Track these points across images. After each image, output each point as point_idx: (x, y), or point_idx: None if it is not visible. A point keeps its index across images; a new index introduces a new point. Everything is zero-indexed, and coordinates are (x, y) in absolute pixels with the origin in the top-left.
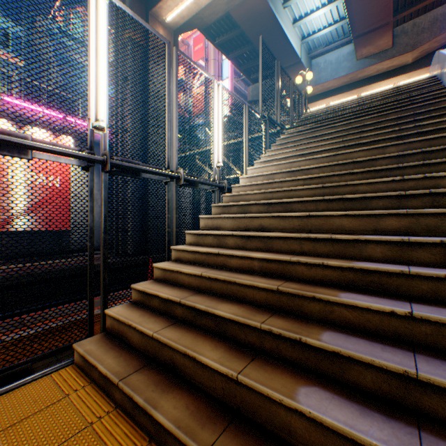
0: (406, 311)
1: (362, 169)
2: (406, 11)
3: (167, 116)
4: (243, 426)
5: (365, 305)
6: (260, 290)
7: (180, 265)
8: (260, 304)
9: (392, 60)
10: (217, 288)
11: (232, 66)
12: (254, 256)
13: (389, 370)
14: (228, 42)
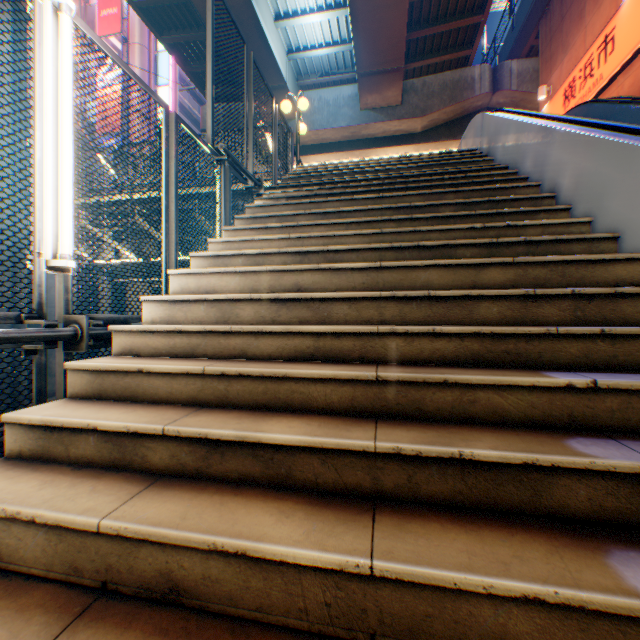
0: None
1: (464, 327)
2: (418, 62)
3: None
4: None
5: None
6: None
7: None
8: None
9: (402, 122)
10: None
11: (177, 68)
12: None
13: None
14: (162, 9)
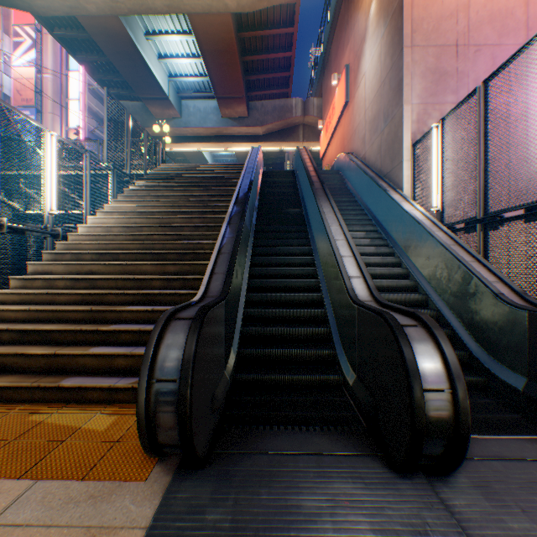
0: (153, 308)
1: (173, 233)
2: (257, 92)
3: None
4: (59, 374)
5: (137, 309)
6: (81, 312)
7: (6, 306)
8: (81, 321)
9: (249, 128)
10: (46, 317)
11: None
12: (80, 292)
13: (136, 331)
14: (76, 40)
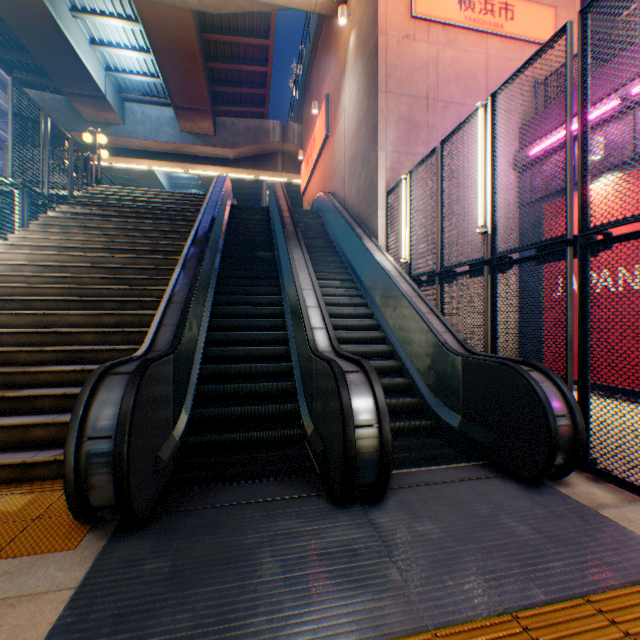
0: (83, 368)
1: (111, 276)
2: (227, 107)
3: None
4: None
5: (62, 369)
6: None
7: None
8: None
9: (217, 149)
10: None
11: None
12: None
13: (60, 395)
14: None
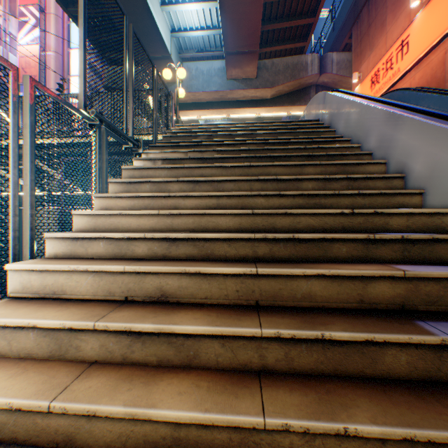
0: None
1: (389, 429)
2: (268, 48)
3: None
4: None
5: None
6: None
7: None
8: None
9: (257, 90)
10: None
11: None
12: None
13: None
14: None
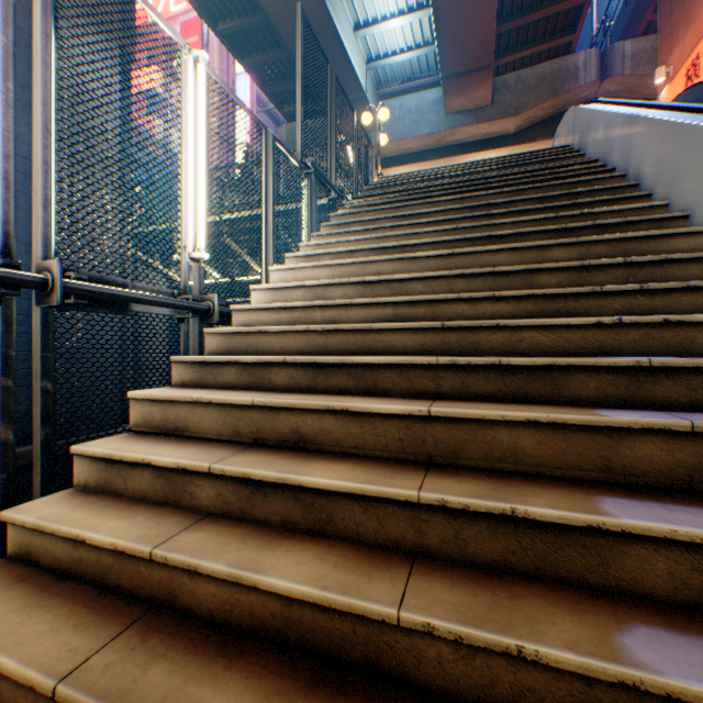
0: None
1: (519, 291)
2: (510, 56)
3: (2, 87)
4: None
5: None
6: None
7: (6, 608)
8: None
9: (492, 124)
10: None
11: (253, 89)
12: (270, 587)
13: None
14: (244, 34)
